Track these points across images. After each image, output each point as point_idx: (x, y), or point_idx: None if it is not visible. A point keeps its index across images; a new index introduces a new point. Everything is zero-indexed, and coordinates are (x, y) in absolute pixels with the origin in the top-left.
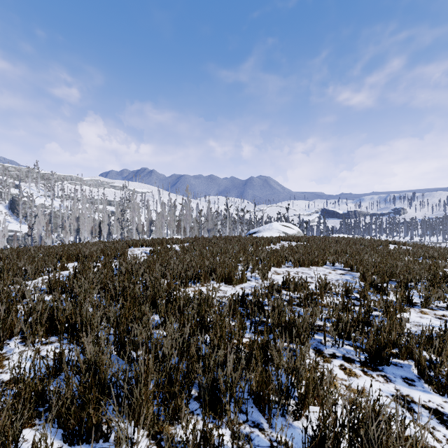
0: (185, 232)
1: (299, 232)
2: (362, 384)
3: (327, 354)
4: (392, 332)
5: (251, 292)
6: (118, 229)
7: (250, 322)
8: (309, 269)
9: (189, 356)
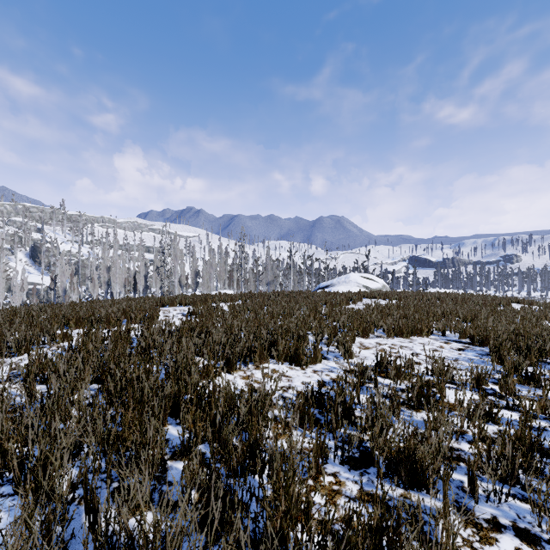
0: (238, 286)
1: (384, 285)
2: None
3: (482, 520)
4: None
5: (330, 379)
6: (157, 282)
7: (332, 438)
8: (409, 340)
9: None
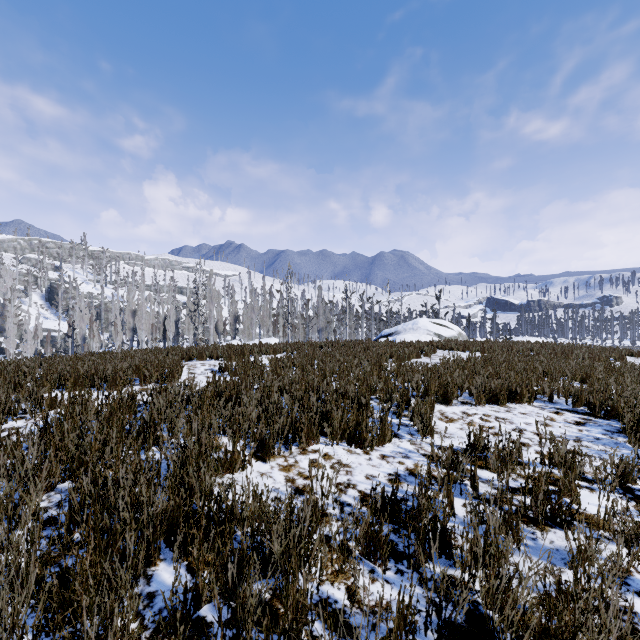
0: (285, 333)
1: (460, 333)
2: None
3: None
4: None
5: (405, 469)
6: (190, 328)
7: (418, 582)
8: (505, 408)
9: None
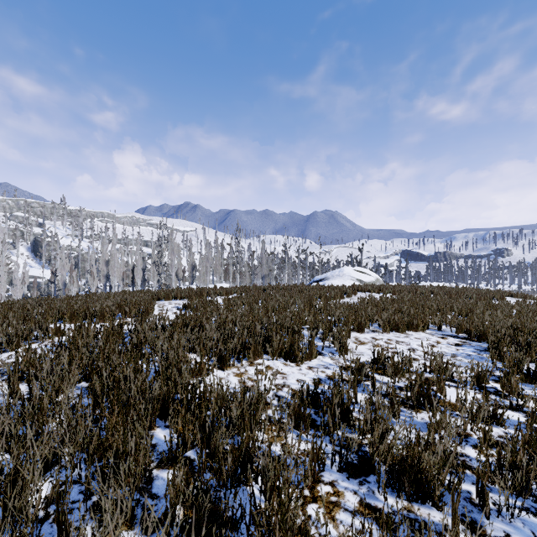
0: (234, 279)
1: (378, 279)
2: None
3: None
4: None
5: (325, 376)
6: (155, 275)
7: (329, 441)
8: (405, 335)
9: None
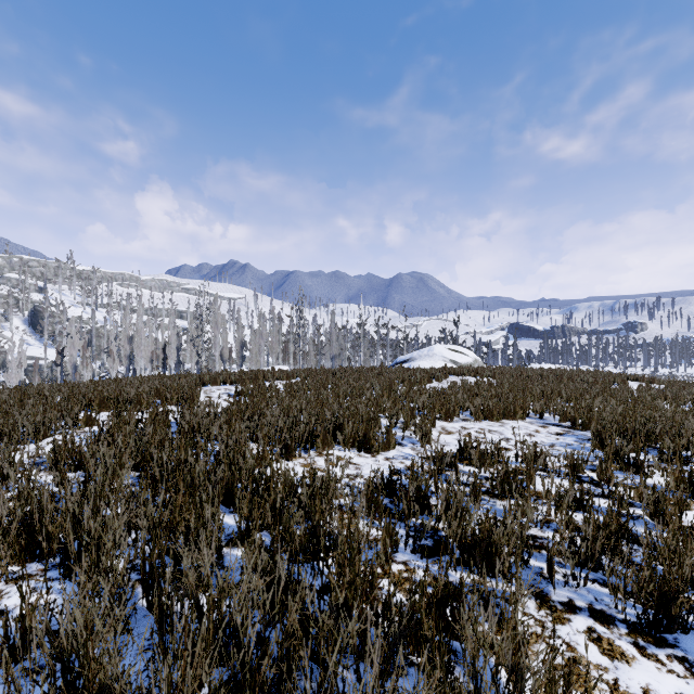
0: (295, 360)
1: (476, 360)
2: (642, 681)
3: (557, 603)
4: (685, 561)
5: (404, 466)
6: (193, 356)
7: (404, 528)
8: (500, 424)
9: (284, 631)
